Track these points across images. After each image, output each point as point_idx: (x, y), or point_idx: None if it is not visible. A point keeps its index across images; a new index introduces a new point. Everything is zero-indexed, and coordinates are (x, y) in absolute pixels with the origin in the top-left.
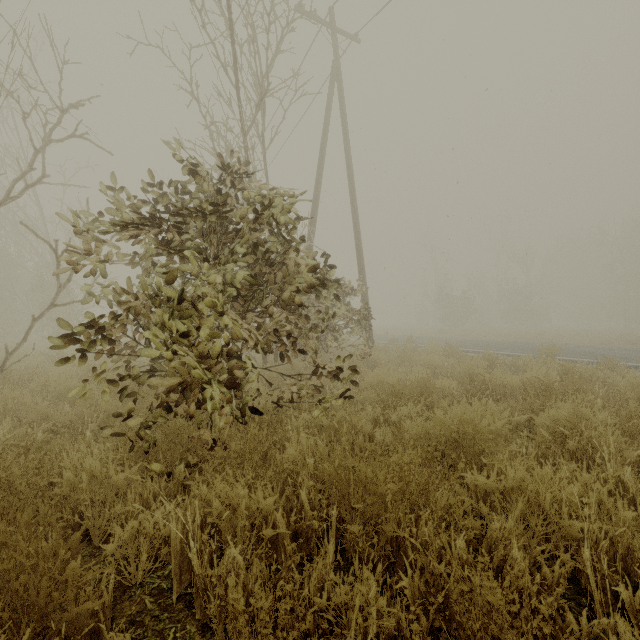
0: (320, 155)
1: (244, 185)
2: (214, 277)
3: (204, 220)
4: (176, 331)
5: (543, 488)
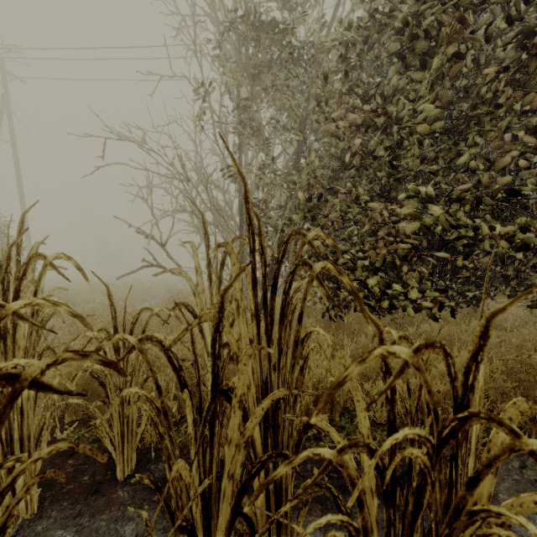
0: None
1: None
2: None
3: None
4: None
5: (88, 295)
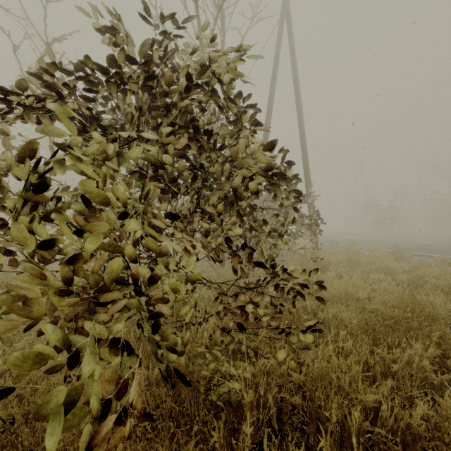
0: (271, 82)
1: (191, 70)
2: (109, 149)
3: (131, 94)
4: (38, 244)
5: None
